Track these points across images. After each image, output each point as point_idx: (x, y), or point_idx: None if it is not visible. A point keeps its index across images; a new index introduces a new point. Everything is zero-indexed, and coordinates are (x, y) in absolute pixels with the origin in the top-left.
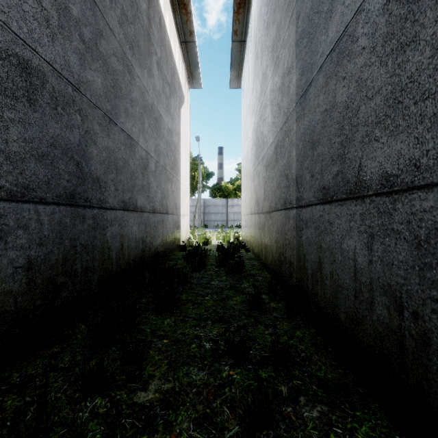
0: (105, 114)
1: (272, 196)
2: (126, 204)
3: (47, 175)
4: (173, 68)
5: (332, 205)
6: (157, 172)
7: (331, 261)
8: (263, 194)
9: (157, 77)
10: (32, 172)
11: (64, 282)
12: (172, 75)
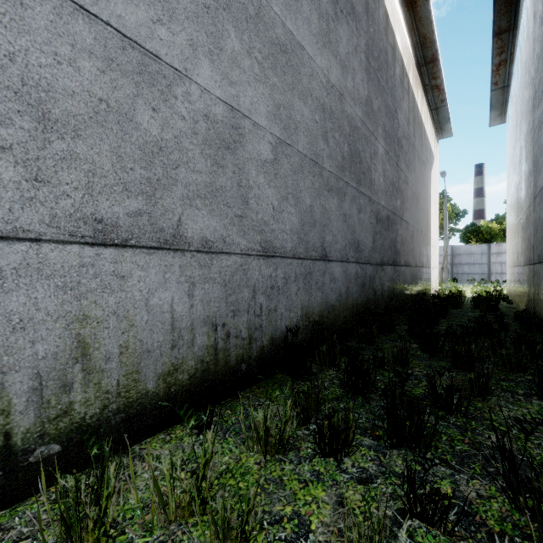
0: (400, 217)
1: (524, 254)
2: (406, 262)
3: (390, 254)
4: (426, 144)
5: (540, 264)
6: (417, 237)
7: (540, 291)
8: (520, 250)
9: (417, 168)
10: (388, 254)
11: (393, 297)
12: (425, 151)
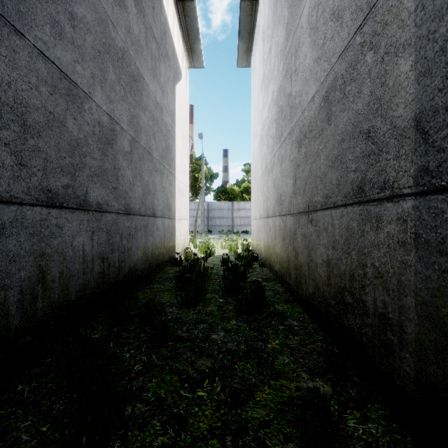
0: None
1: (314, 185)
2: (57, 196)
3: None
4: (164, 25)
5: None
6: (134, 154)
7: None
8: (291, 186)
9: (134, 17)
10: None
11: None
12: (162, 33)
